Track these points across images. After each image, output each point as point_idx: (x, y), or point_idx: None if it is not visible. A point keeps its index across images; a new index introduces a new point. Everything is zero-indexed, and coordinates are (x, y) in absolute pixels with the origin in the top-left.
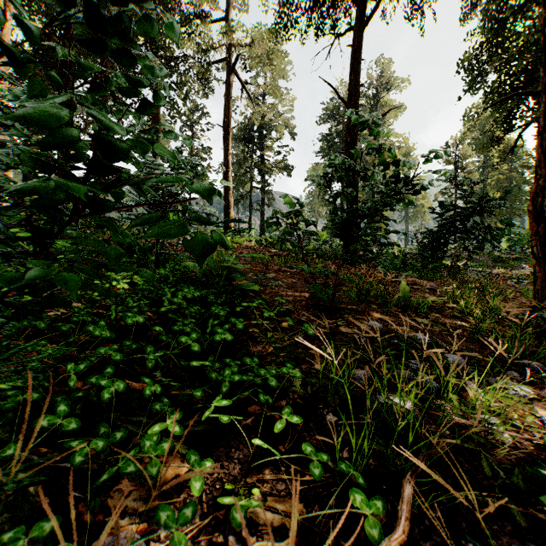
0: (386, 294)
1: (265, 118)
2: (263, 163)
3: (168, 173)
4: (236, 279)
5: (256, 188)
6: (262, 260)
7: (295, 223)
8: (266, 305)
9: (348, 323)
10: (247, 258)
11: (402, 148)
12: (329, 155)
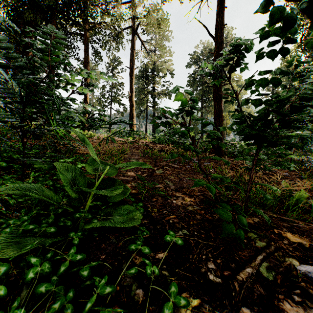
0: (281, 199)
1: (155, 64)
2: (154, 91)
3: (5, 45)
4: (110, 199)
5: (150, 107)
6: (152, 155)
7: (174, 127)
8: (150, 263)
9: (276, 272)
10: (140, 154)
11: (239, 81)
12: (194, 86)
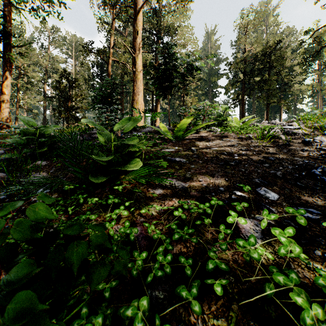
0: None
1: None
2: None
3: None
4: None
5: None
6: None
7: None
8: None
9: None
10: None
11: None
12: None
